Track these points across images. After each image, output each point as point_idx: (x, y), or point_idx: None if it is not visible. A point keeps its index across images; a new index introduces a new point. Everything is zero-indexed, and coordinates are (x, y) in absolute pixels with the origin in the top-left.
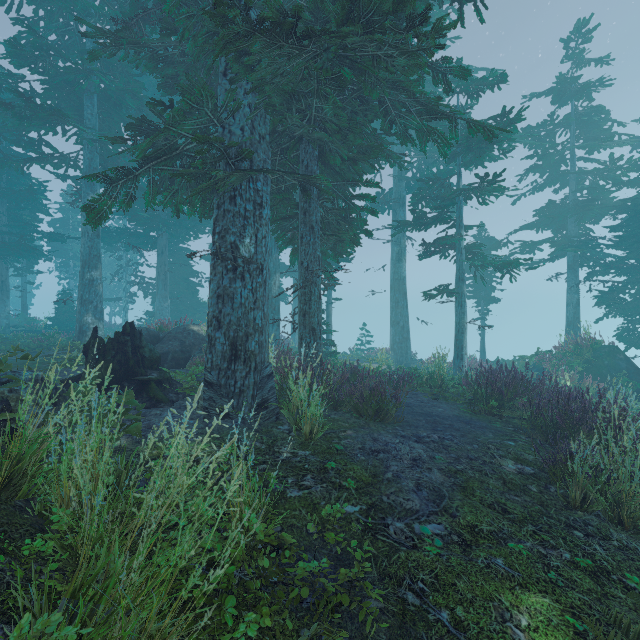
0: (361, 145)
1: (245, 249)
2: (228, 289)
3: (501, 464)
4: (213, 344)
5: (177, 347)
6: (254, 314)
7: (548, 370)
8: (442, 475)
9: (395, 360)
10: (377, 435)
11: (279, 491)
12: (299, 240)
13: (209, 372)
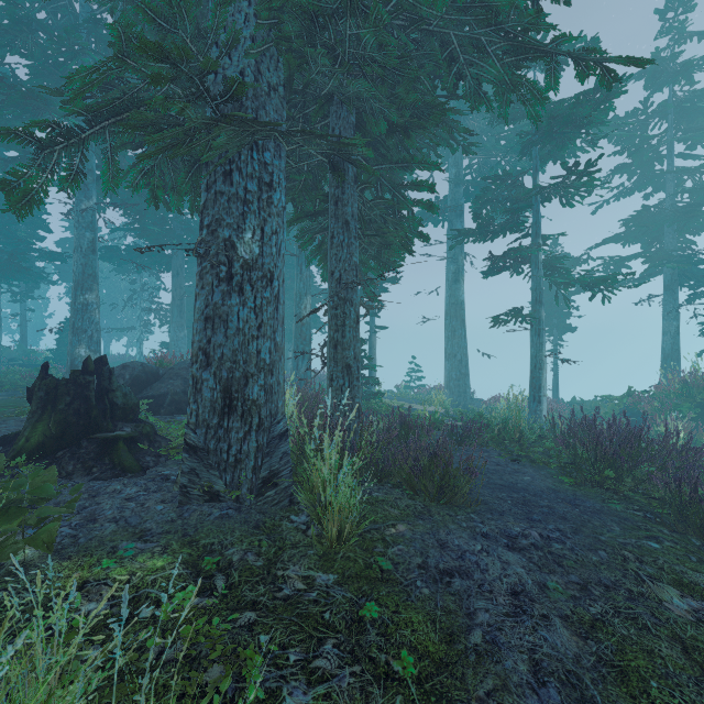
0: (416, 103)
1: (245, 248)
2: (220, 308)
3: (660, 598)
4: (199, 389)
5: (179, 387)
6: (258, 345)
7: (646, 415)
8: (572, 635)
9: (451, 400)
10: (445, 535)
11: (267, 691)
12: (328, 242)
13: (193, 430)
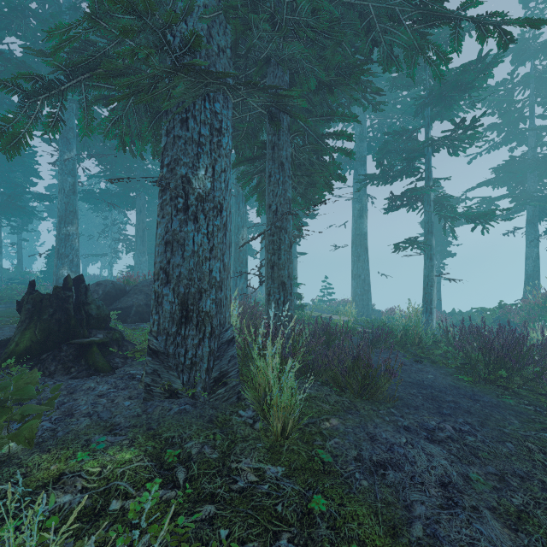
0: (340, 63)
1: (199, 183)
2: (178, 234)
3: None
4: (160, 302)
5: (142, 301)
6: (210, 265)
7: (515, 323)
8: (502, 527)
9: (356, 311)
10: (373, 429)
11: None
12: (266, 180)
13: (155, 337)
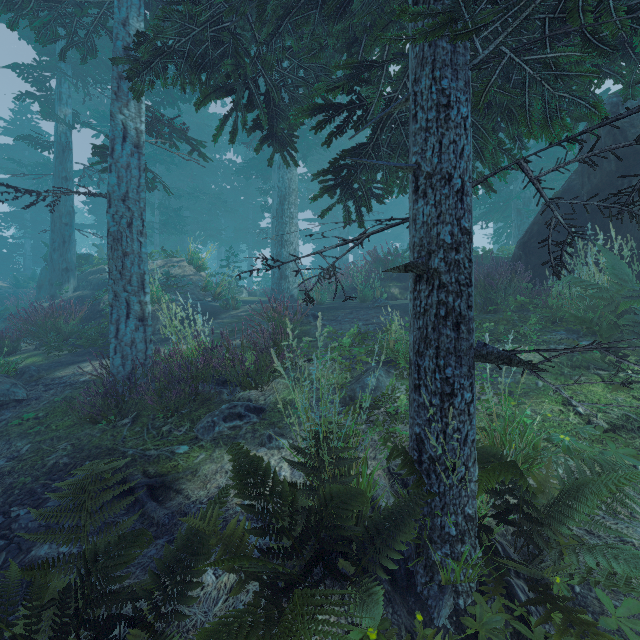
0: None
1: None
2: None
3: None
4: None
5: None
6: None
7: None
8: None
9: None
10: None
11: None
12: None
13: None
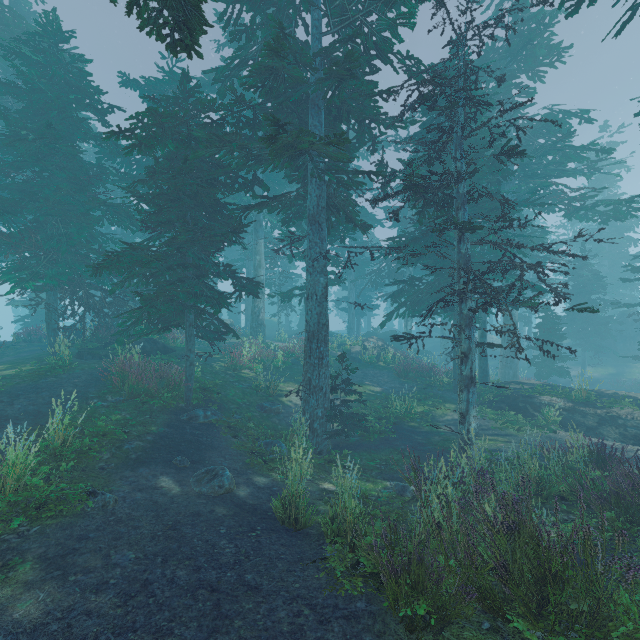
0: None
1: None
2: None
3: None
4: None
5: None
6: None
7: None
8: None
9: None
10: None
11: None
12: None
13: None
